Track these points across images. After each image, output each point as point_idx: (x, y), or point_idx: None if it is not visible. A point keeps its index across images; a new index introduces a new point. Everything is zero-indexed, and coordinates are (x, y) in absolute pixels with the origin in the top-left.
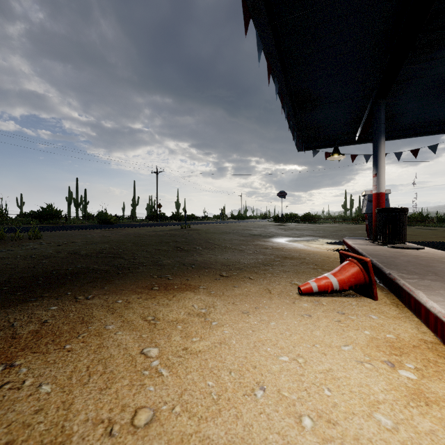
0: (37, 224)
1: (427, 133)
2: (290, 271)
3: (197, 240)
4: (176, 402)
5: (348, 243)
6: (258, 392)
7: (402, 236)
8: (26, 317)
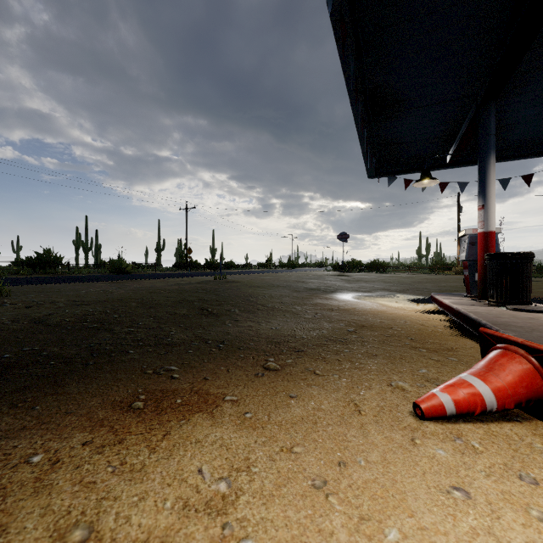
0: (30, 274)
1: (542, 153)
2: (379, 355)
3: (233, 297)
4: None
5: (442, 302)
6: None
7: (526, 293)
8: None
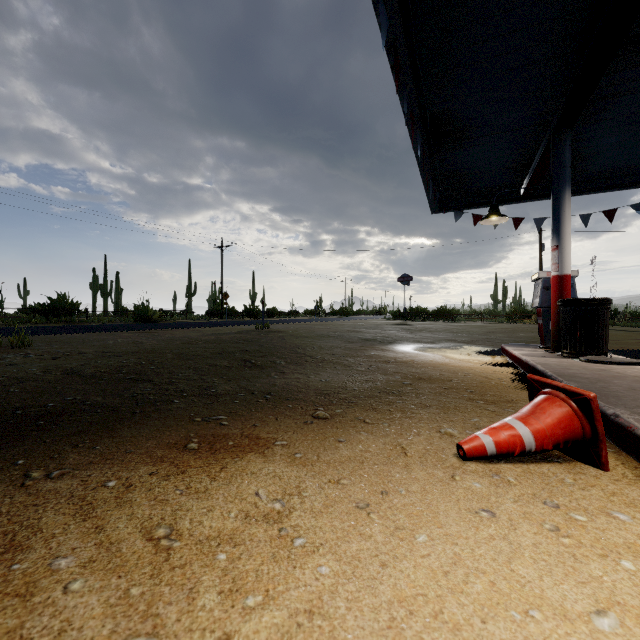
0: (43, 322)
1: (629, 185)
2: (432, 406)
3: (278, 348)
4: None
5: (512, 354)
6: None
7: (602, 344)
8: None
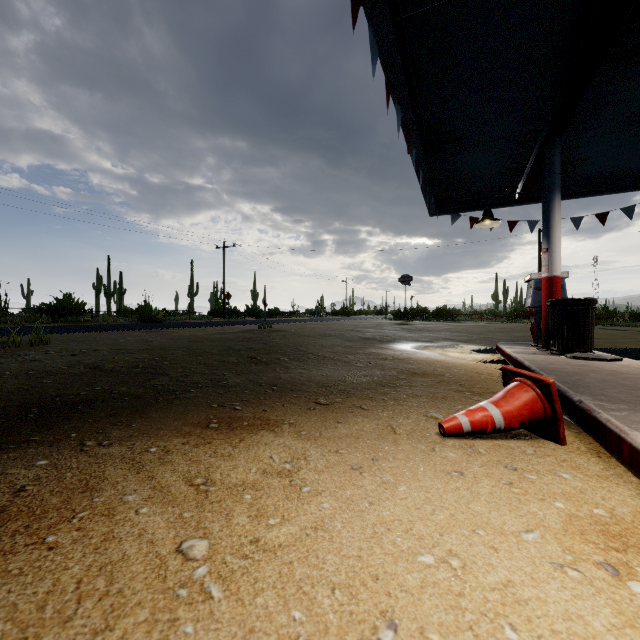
0: (50, 322)
1: (620, 189)
2: (423, 396)
3: (281, 346)
4: None
5: (505, 351)
6: (384, 634)
7: (587, 341)
8: None
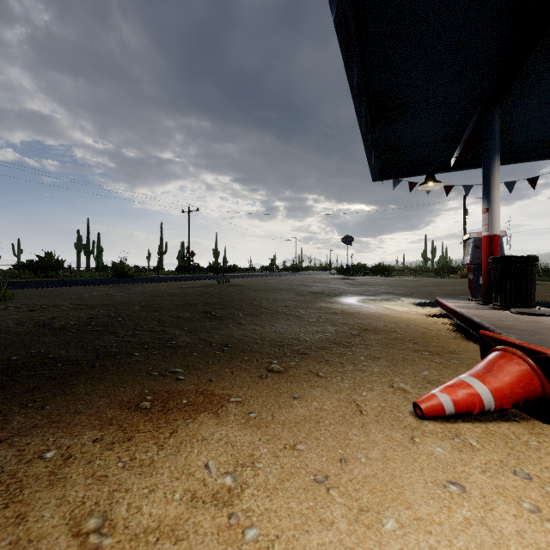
0: (32, 277)
1: (548, 156)
2: (381, 358)
3: (236, 301)
4: None
5: (447, 306)
6: None
7: (530, 297)
8: None
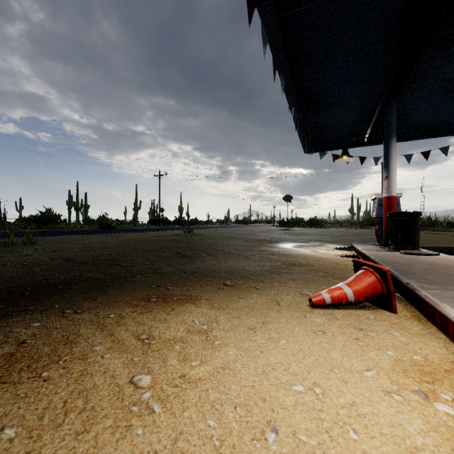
0: (36, 228)
1: (439, 135)
2: (299, 280)
3: (200, 245)
4: (168, 451)
5: (357, 249)
6: (269, 435)
7: (415, 242)
8: (2, 336)
